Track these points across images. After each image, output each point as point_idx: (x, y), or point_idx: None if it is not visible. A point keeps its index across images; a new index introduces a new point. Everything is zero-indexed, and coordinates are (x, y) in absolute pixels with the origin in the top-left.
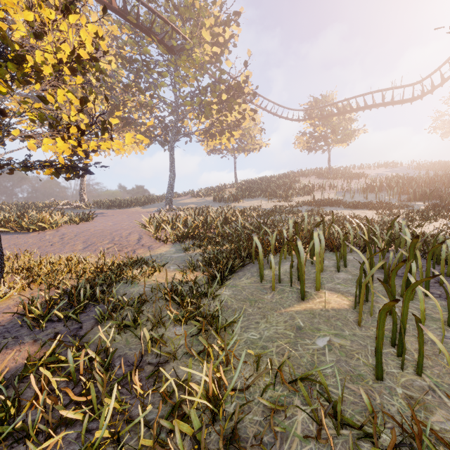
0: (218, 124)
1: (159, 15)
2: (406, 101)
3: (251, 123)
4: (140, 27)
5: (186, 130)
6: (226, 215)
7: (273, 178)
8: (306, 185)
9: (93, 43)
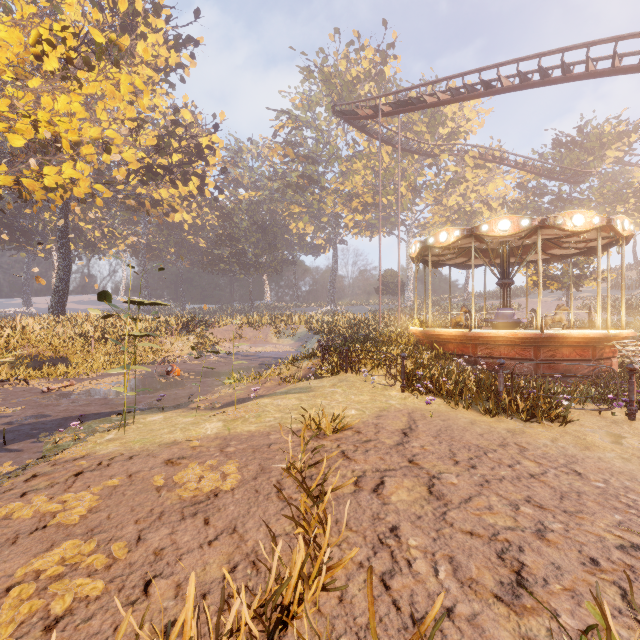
0: None
1: (577, 170)
2: None
3: None
4: (560, 180)
5: None
6: None
7: None
8: None
9: None
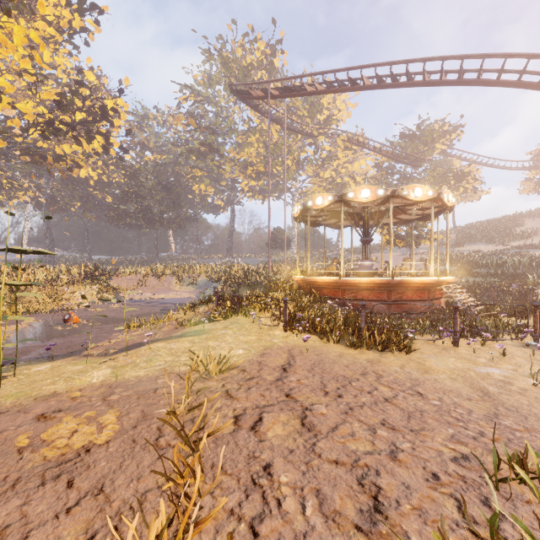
0: None
1: (417, 157)
2: None
3: None
4: (405, 163)
5: None
6: (460, 256)
7: (494, 222)
8: (524, 232)
9: None
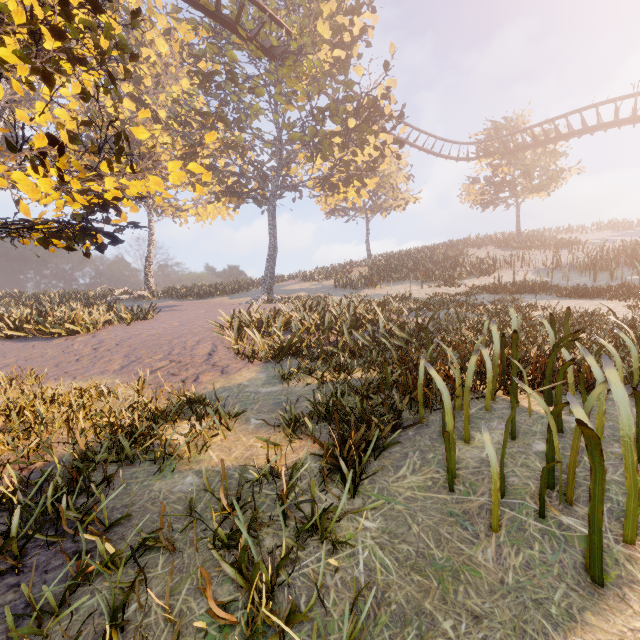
0: (342, 167)
1: None
2: None
3: (392, 167)
4: (222, 20)
5: (294, 181)
6: (355, 311)
7: (426, 250)
8: (482, 260)
9: None
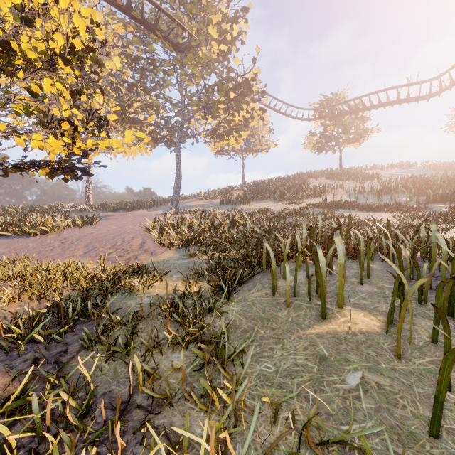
0: (225, 123)
1: (165, 11)
2: (422, 98)
3: (259, 123)
4: (145, 24)
5: (193, 131)
6: (233, 218)
7: (282, 179)
8: (316, 187)
9: (89, 33)
